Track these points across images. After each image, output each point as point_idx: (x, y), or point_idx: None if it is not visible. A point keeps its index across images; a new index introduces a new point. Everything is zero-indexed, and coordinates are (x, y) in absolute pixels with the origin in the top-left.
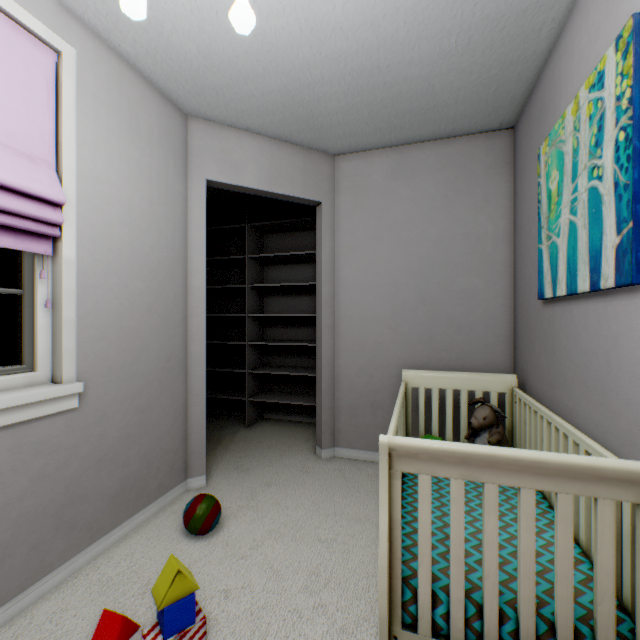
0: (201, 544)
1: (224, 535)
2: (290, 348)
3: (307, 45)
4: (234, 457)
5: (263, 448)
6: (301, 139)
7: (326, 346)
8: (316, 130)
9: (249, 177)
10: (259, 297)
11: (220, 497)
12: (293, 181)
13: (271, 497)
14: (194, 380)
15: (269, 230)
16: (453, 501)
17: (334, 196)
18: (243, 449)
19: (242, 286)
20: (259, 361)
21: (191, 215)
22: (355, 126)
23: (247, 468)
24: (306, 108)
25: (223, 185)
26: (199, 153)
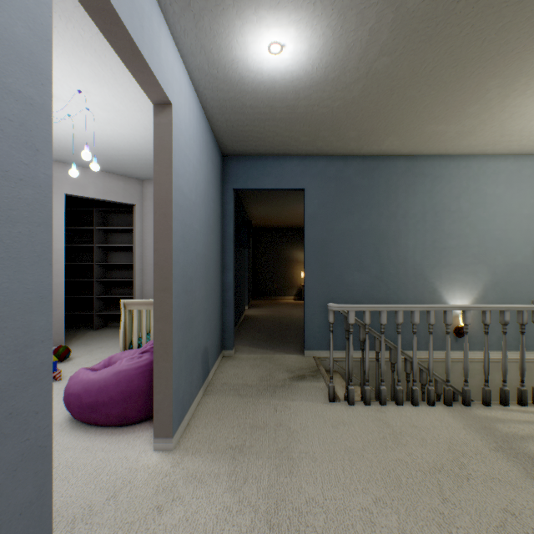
0: (61, 364)
1: (73, 361)
2: (125, 283)
3: (113, 151)
4: (83, 341)
5: (103, 337)
6: (122, 173)
7: (139, 279)
8: (129, 172)
9: (91, 192)
10: (104, 252)
11: (72, 353)
12: (118, 194)
13: (101, 351)
14: (57, 296)
15: (111, 212)
16: (143, 316)
17: (144, 201)
18: (90, 338)
19: (92, 245)
20: (104, 291)
21: (55, 212)
22: (149, 172)
23: (90, 344)
24: (120, 165)
25: (75, 195)
26: (60, 180)
